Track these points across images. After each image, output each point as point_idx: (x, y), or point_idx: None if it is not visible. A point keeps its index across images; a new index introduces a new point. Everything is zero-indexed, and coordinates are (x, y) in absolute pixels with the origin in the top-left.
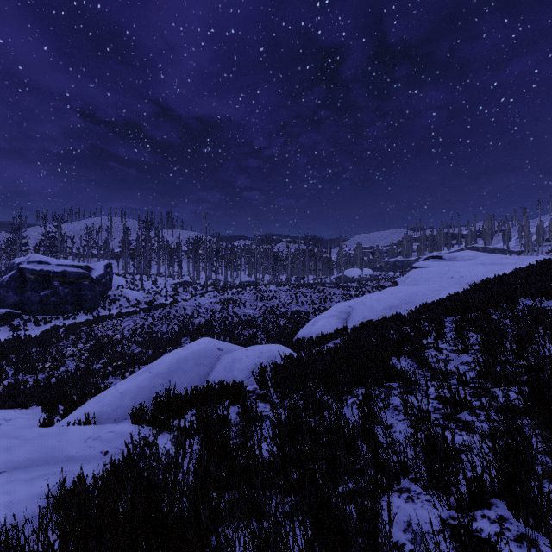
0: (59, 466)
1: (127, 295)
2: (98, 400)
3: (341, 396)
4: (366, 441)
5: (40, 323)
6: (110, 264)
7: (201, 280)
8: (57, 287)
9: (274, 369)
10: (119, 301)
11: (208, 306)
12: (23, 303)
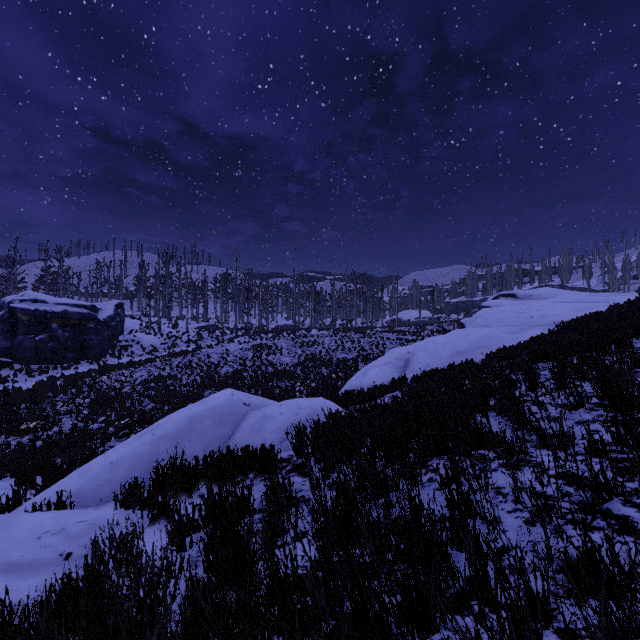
0: None
1: (141, 340)
2: (81, 472)
3: (416, 472)
4: (459, 546)
5: (35, 373)
6: (122, 304)
7: (230, 324)
8: (55, 331)
9: (316, 430)
10: (131, 347)
11: (237, 354)
12: (14, 349)
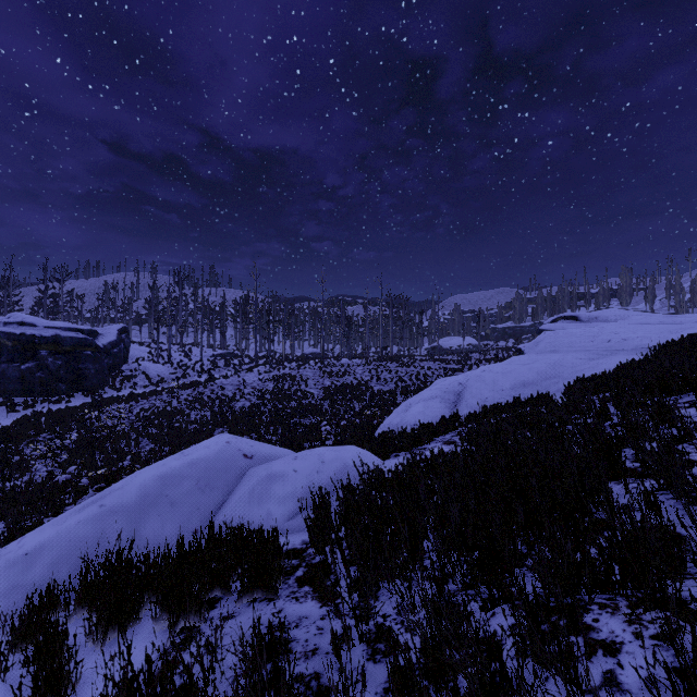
0: None
1: (147, 370)
2: None
3: None
4: None
5: (19, 407)
6: (126, 328)
7: (251, 352)
8: (45, 358)
9: (346, 502)
10: (135, 378)
11: (256, 385)
12: None
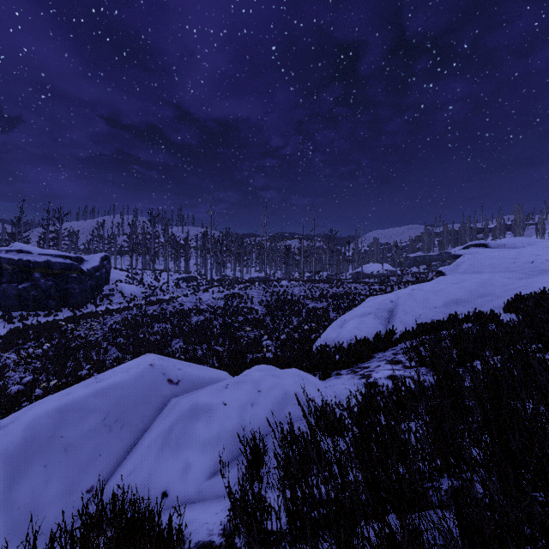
0: None
1: (123, 290)
2: None
3: None
4: None
5: (15, 320)
6: (108, 256)
7: (208, 276)
8: (38, 279)
9: (287, 465)
10: (113, 296)
11: (210, 302)
12: None
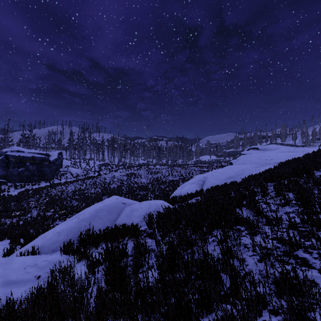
0: (0, 289)
1: (71, 171)
2: (43, 237)
3: (206, 237)
4: (226, 272)
5: (18, 187)
6: (61, 152)
7: (115, 162)
8: (28, 166)
9: (158, 216)
10: (66, 174)
11: (119, 177)
12: (8, 175)
